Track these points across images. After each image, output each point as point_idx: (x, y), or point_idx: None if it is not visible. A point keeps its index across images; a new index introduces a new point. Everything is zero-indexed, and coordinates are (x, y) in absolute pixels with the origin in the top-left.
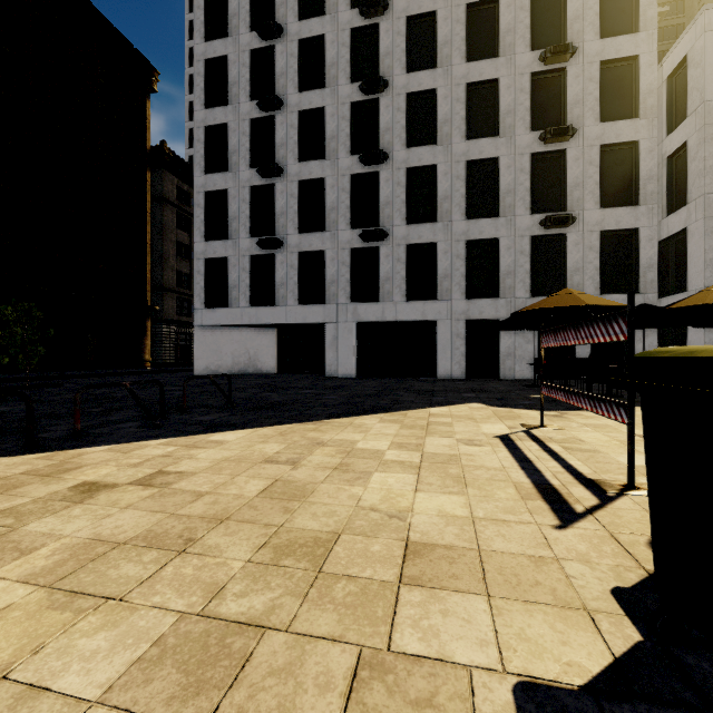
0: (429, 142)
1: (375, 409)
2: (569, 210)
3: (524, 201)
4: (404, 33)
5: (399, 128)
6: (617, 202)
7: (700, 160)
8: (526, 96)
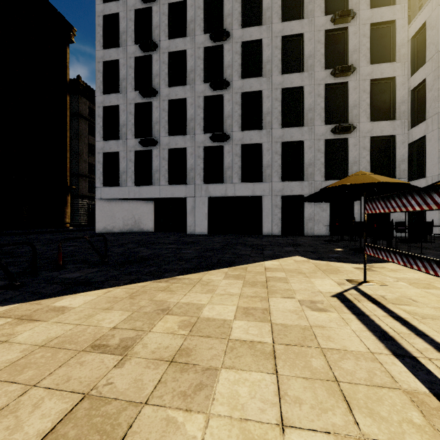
0: (257, 75)
1: (221, 263)
2: (350, 122)
3: (320, 116)
4: (240, 1)
5: (237, 65)
6: (381, 117)
7: (435, 91)
8: (321, 45)
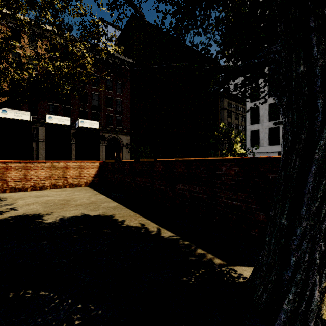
0: None
1: None
2: None
3: None
4: None
5: None
6: None
7: None
8: None
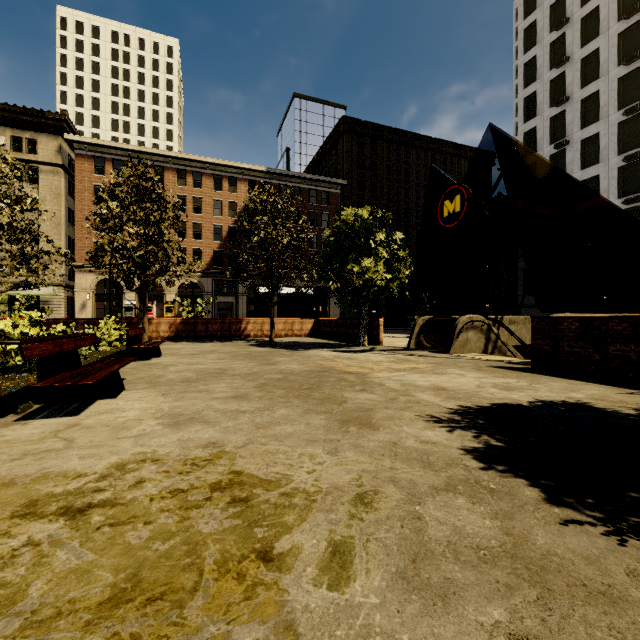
0: None
1: None
2: None
3: None
4: None
5: None
6: None
7: None
8: None
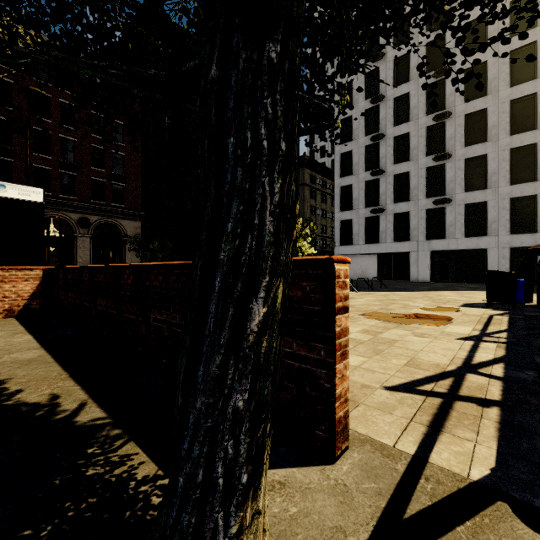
0: (481, 140)
1: (446, 290)
2: None
3: None
4: None
5: (459, 136)
6: None
7: None
8: None
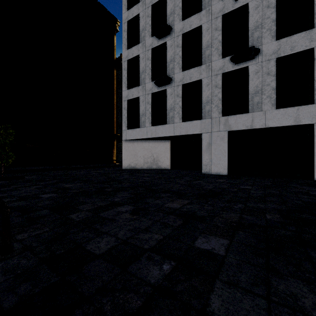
0: None
1: None
2: None
3: None
4: None
5: None
6: None
7: None
8: None
